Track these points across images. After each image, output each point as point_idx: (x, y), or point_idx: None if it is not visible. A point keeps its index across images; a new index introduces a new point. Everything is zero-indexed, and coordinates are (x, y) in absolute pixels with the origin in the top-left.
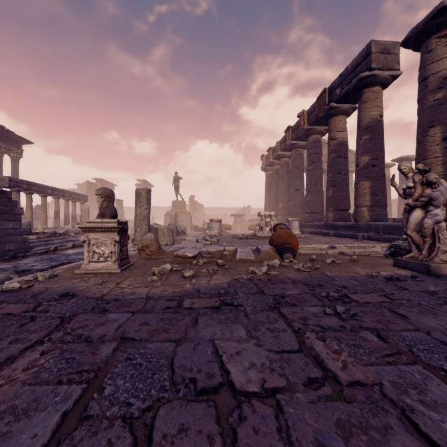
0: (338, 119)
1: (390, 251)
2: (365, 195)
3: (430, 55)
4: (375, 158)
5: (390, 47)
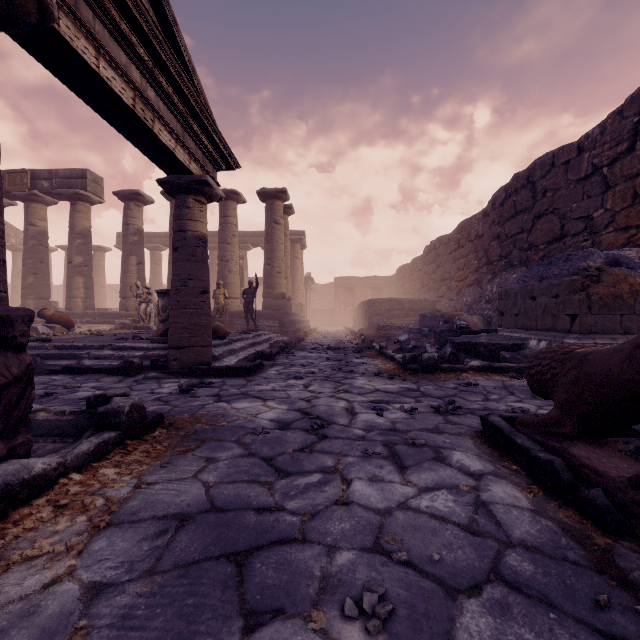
0: (40, 207)
1: (120, 326)
2: (80, 289)
3: (131, 212)
4: (88, 260)
5: (99, 180)
